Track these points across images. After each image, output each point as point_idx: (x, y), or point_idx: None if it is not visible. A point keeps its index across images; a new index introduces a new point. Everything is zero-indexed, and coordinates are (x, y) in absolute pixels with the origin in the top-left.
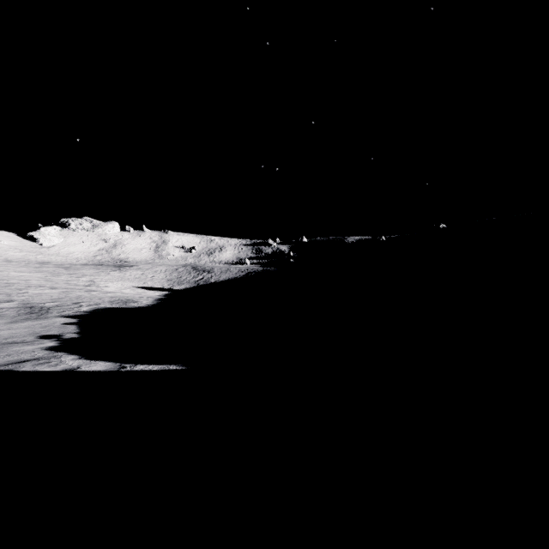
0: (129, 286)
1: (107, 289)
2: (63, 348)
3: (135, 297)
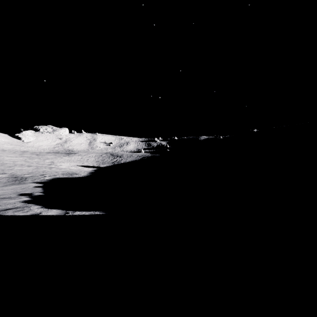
0: (74, 165)
1: (61, 167)
2: (32, 201)
3: (77, 171)
